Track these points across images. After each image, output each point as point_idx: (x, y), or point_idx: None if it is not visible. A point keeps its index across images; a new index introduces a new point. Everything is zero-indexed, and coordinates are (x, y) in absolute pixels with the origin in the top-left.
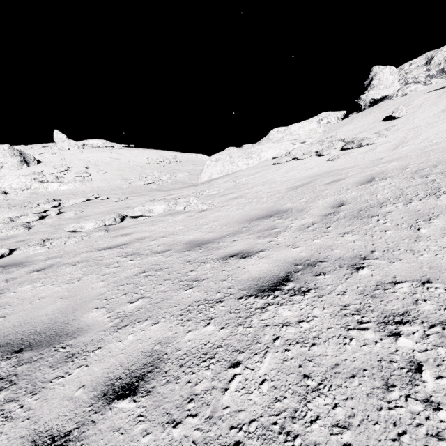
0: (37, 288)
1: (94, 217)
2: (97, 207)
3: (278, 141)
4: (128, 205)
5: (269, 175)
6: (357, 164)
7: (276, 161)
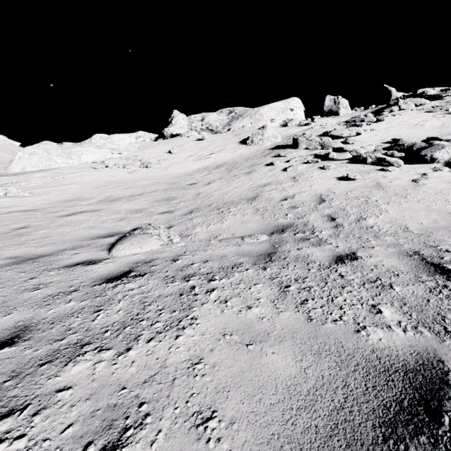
0: None
1: None
2: None
3: (100, 147)
4: None
5: (85, 176)
6: (137, 179)
7: (93, 166)
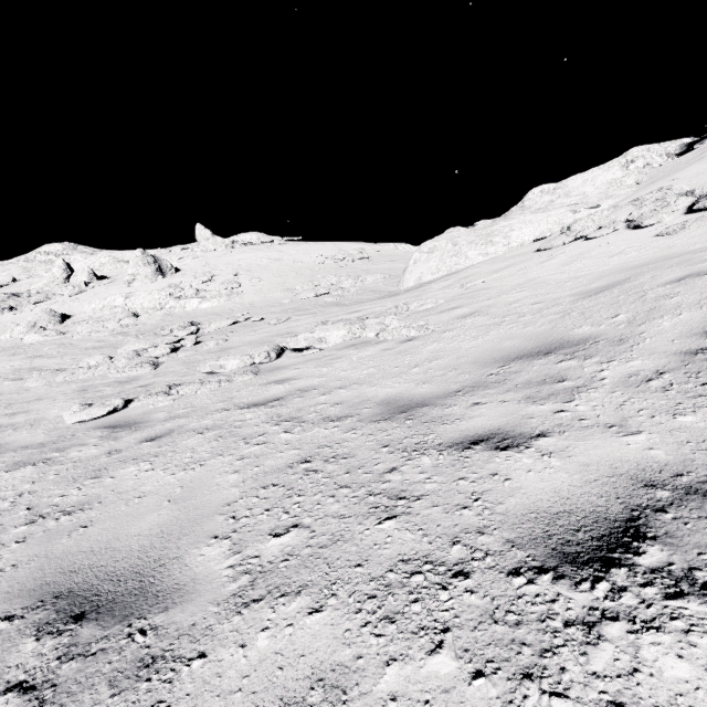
0: (142, 473)
1: (241, 350)
2: (246, 333)
3: (542, 210)
4: (290, 331)
5: (529, 271)
6: None
7: (541, 245)
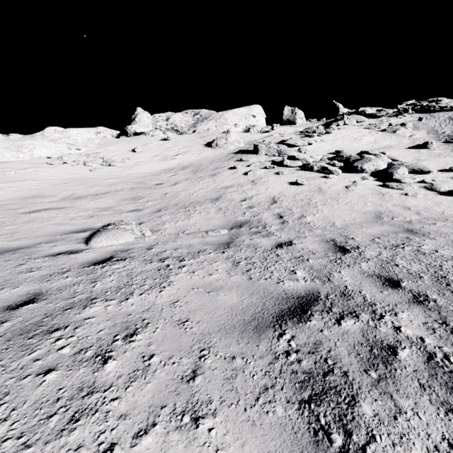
0: None
1: None
2: None
3: (55, 141)
4: None
5: (40, 172)
6: (100, 177)
7: (49, 162)
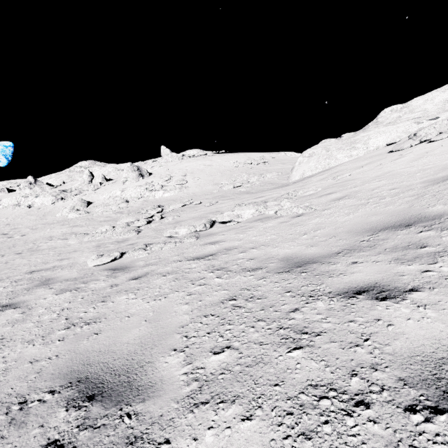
0: (130, 300)
1: (188, 222)
2: (191, 212)
3: (392, 123)
4: (218, 210)
5: (384, 166)
6: None
7: (393, 147)
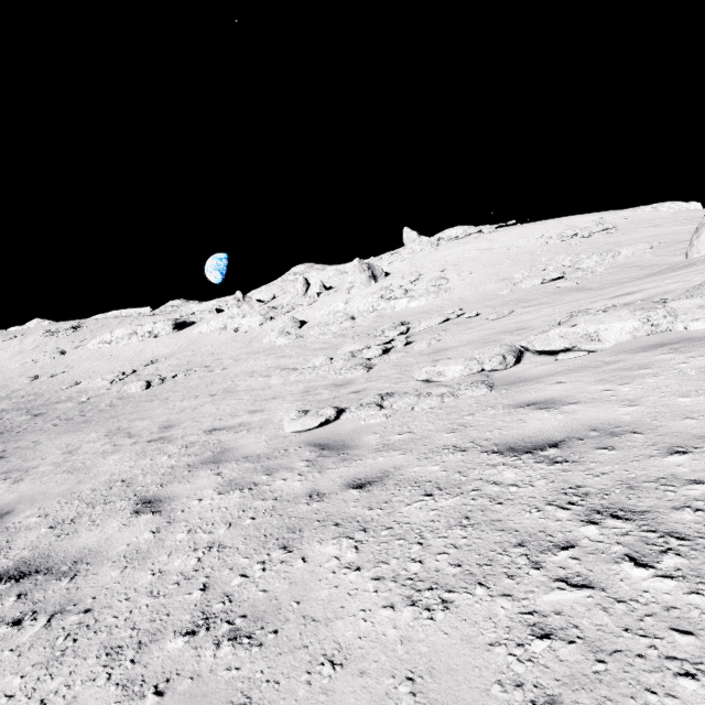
0: (342, 570)
1: (458, 352)
2: (461, 331)
3: None
4: (521, 326)
5: None
6: None
7: None
